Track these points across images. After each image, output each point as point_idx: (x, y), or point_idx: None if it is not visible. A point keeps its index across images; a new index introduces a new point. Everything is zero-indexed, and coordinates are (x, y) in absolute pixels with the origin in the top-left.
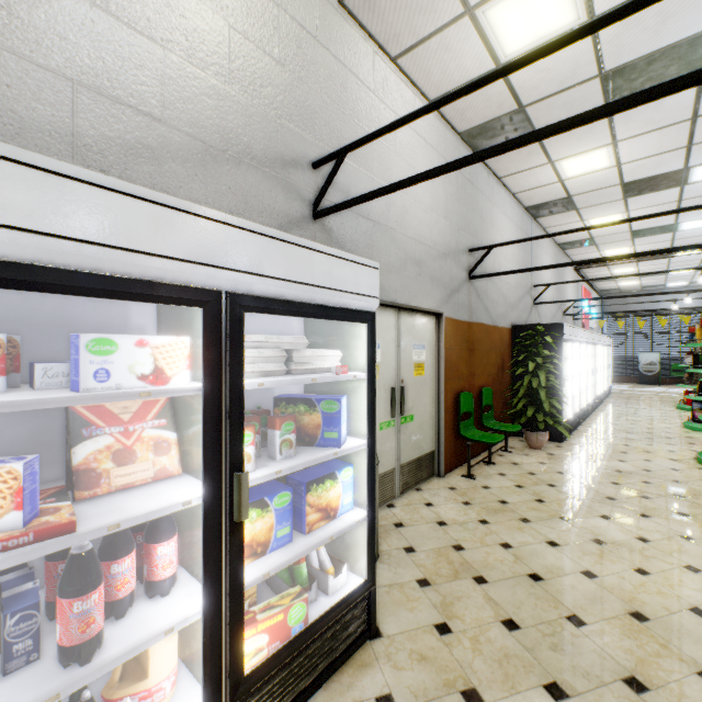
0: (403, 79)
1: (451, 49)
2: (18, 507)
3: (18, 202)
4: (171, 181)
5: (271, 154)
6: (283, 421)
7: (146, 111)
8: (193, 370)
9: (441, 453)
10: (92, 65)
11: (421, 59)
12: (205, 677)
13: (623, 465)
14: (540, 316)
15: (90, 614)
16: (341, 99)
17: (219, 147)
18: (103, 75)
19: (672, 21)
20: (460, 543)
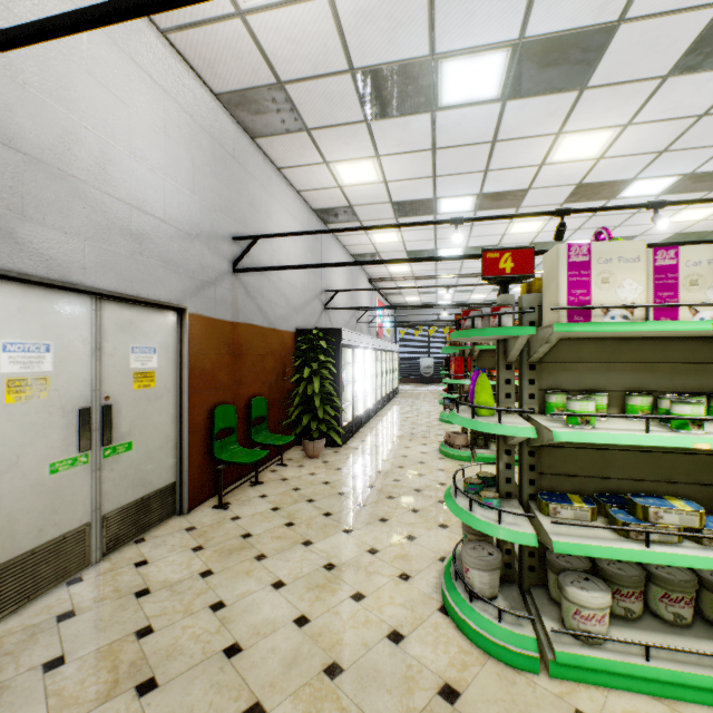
0: None
1: None
2: None
3: None
4: None
5: None
6: None
7: None
8: None
9: (185, 484)
10: None
11: None
12: None
13: (384, 464)
14: (332, 322)
15: None
16: None
17: None
18: None
19: (402, 32)
20: (152, 622)
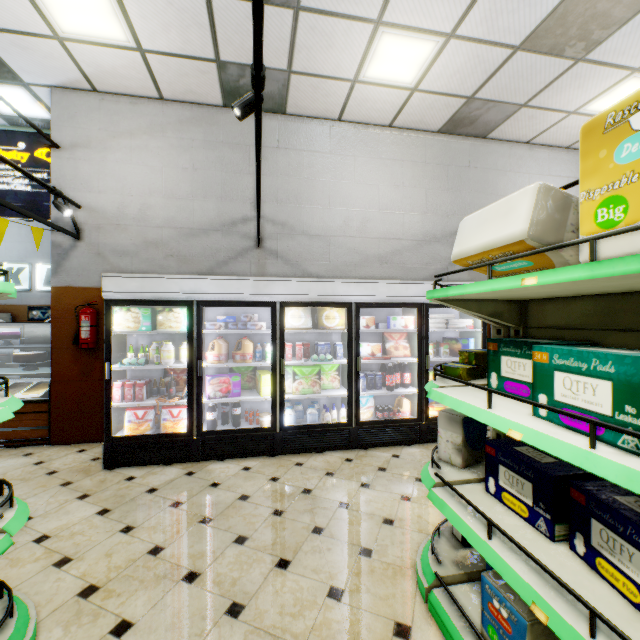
0: (536, 148)
1: (568, 127)
2: (380, 352)
3: (383, 291)
4: (405, 259)
5: (444, 233)
6: (444, 344)
7: (397, 238)
8: (414, 325)
9: None
10: (383, 231)
11: (547, 136)
12: (418, 409)
13: None
14: None
15: (392, 380)
16: (485, 188)
17: (422, 240)
18: (386, 232)
19: None
20: None
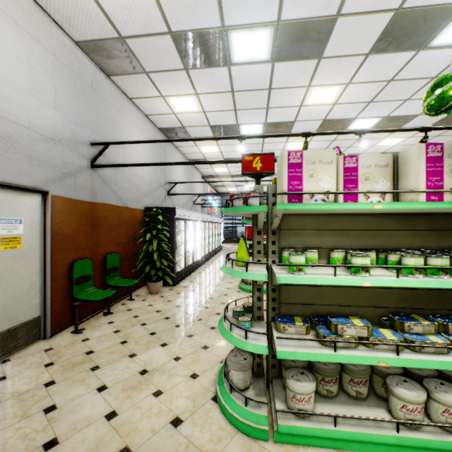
0: None
1: None
2: None
3: None
4: None
5: None
6: None
7: None
8: None
9: (48, 317)
10: None
11: None
12: None
13: (201, 297)
14: (173, 203)
15: None
16: None
17: None
18: None
19: (201, 9)
20: None
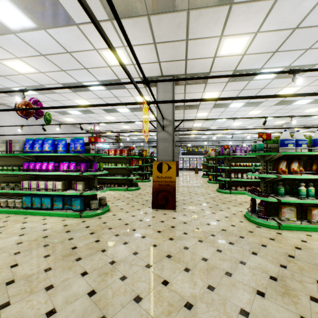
0: None
1: None
2: None
3: None
4: None
5: None
6: None
7: None
8: None
9: None
10: None
11: None
12: None
13: None
14: None
15: None
16: None
17: None
18: None
19: None
20: None
